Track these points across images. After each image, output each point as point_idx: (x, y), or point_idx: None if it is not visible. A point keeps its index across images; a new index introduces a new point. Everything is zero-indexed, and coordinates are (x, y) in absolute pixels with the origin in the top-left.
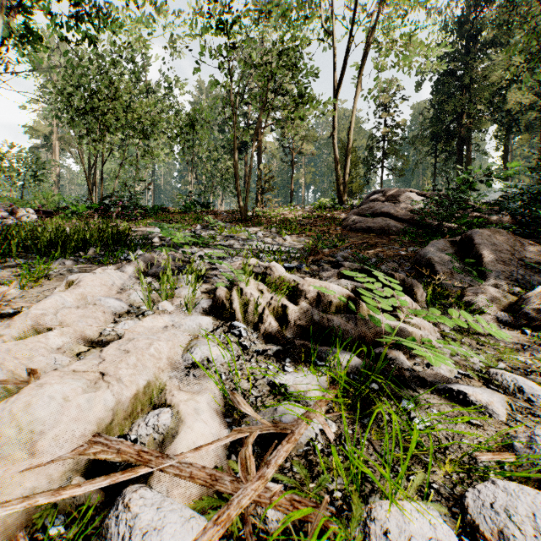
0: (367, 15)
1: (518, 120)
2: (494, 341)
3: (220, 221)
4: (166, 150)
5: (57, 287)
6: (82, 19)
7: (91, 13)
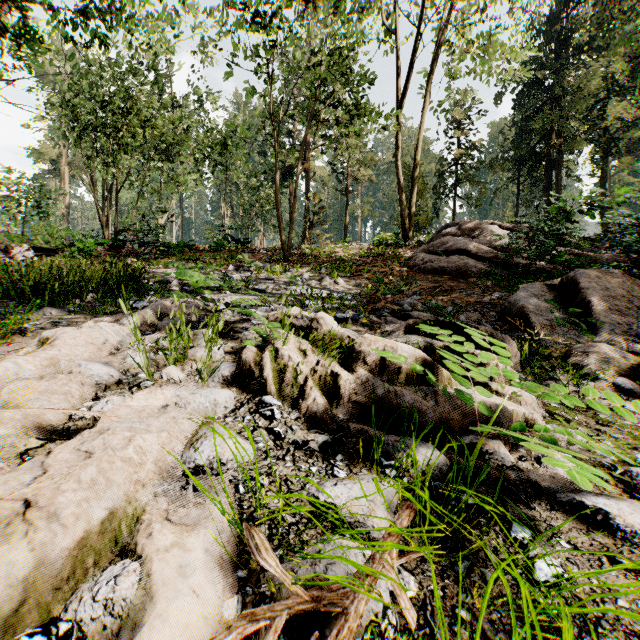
0: (438, 8)
1: (619, 139)
2: (617, 419)
3: (257, 261)
4: (195, 176)
5: (26, 347)
6: (90, 14)
7: (102, 9)
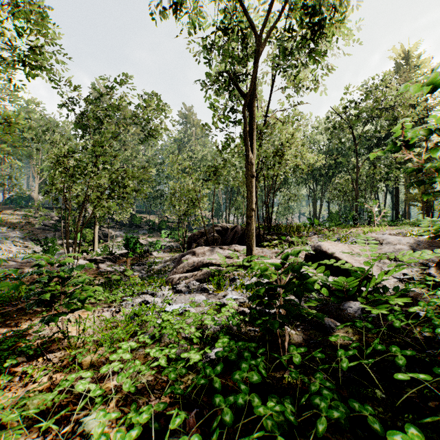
0: None
1: None
2: None
3: None
4: None
5: None
6: None
7: None
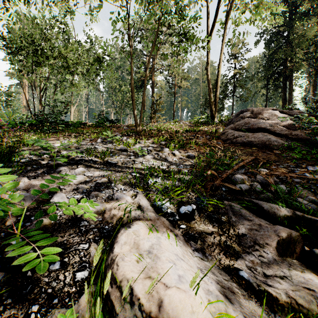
0: None
1: None
2: None
3: (119, 134)
4: None
5: None
6: None
7: None
